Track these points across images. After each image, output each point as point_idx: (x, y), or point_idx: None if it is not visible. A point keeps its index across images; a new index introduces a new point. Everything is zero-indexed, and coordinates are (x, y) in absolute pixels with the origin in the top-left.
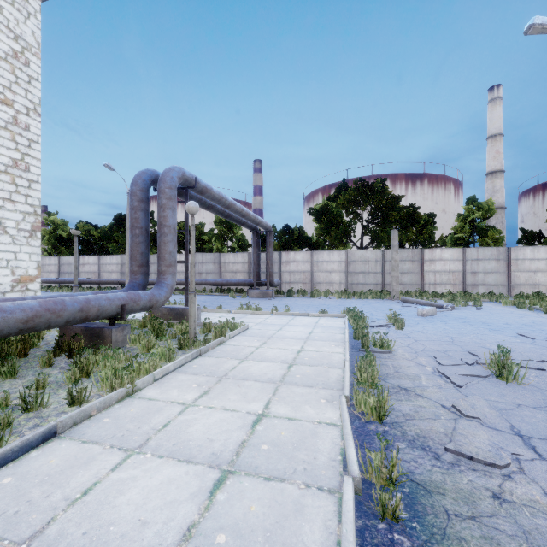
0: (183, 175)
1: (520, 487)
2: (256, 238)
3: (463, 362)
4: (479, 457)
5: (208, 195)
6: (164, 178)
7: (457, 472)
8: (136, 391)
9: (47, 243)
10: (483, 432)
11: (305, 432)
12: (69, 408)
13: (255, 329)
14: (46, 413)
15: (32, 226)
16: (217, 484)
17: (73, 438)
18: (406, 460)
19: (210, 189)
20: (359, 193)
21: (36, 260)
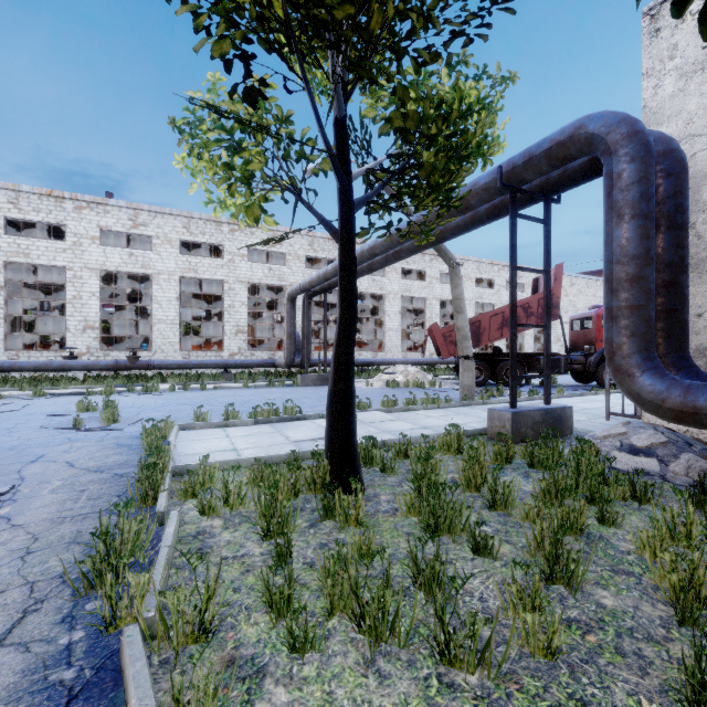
0: None
1: None
2: None
3: None
4: None
5: None
6: None
7: None
8: None
9: None
10: None
11: None
12: None
13: None
14: None
15: None
16: None
17: None
18: None
19: None
20: None
21: None
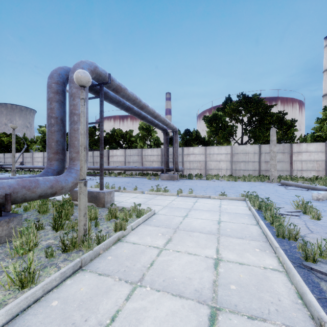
0: (95, 69)
1: None
2: (166, 136)
3: None
4: None
5: (123, 94)
6: (74, 68)
7: None
8: None
9: (39, 144)
10: None
11: None
12: None
13: (161, 214)
14: None
15: None
16: None
17: None
18: None
19: (125, 88)
20: (241, 104)
21: None
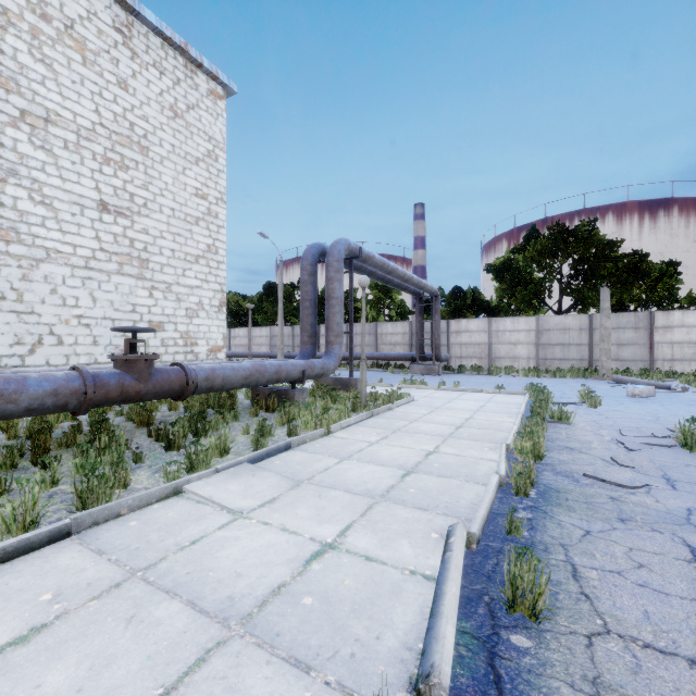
0: (348, 247)
1: (638, 497)
2: (420, 304)
3: (652, 435)
4: (611, 480)
5: (371, 263)
6: (332, 251)
7: (588, 487)
8: (330, 433)
9: None
10: (630, 473)
11: (468, 461)
12: (289, 438)
13: (421, 401)
14: (275, 439)
15: (220, 302)
16: (405, 475)
17: (302, 451)
18: (548, 479)
19: (373, 256)
20: (555, 242)
21: (222, 332)
